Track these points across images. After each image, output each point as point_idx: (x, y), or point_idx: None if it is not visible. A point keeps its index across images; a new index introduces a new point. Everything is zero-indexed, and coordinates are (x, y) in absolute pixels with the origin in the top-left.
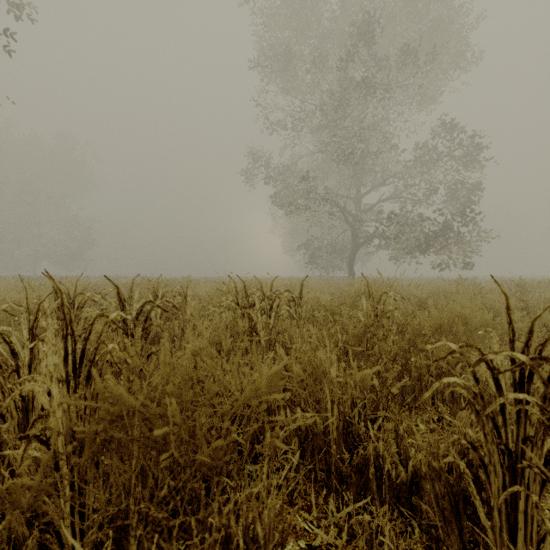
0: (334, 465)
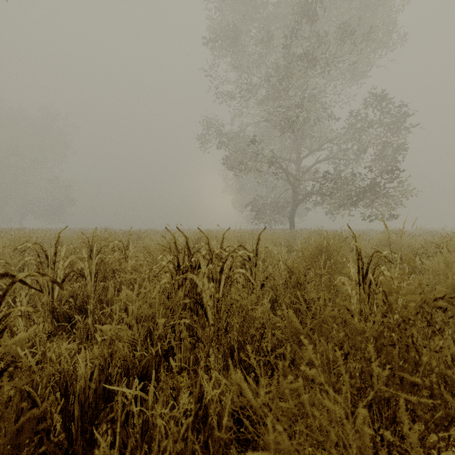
0: None
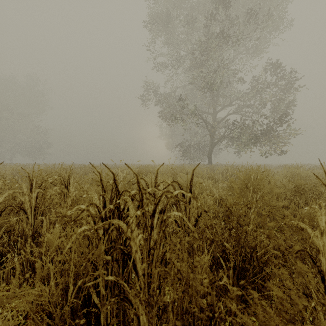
0: None
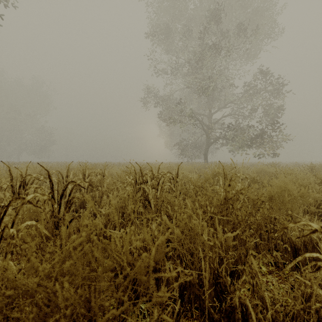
0: (207, 310)
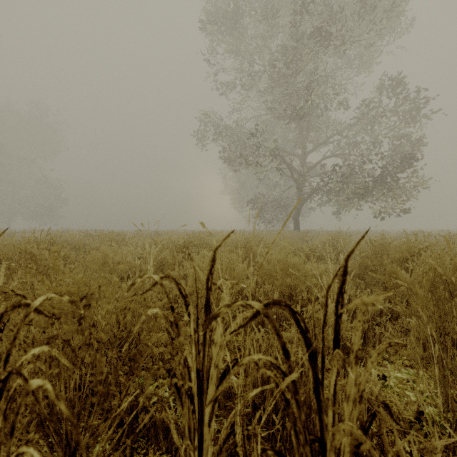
0: None
